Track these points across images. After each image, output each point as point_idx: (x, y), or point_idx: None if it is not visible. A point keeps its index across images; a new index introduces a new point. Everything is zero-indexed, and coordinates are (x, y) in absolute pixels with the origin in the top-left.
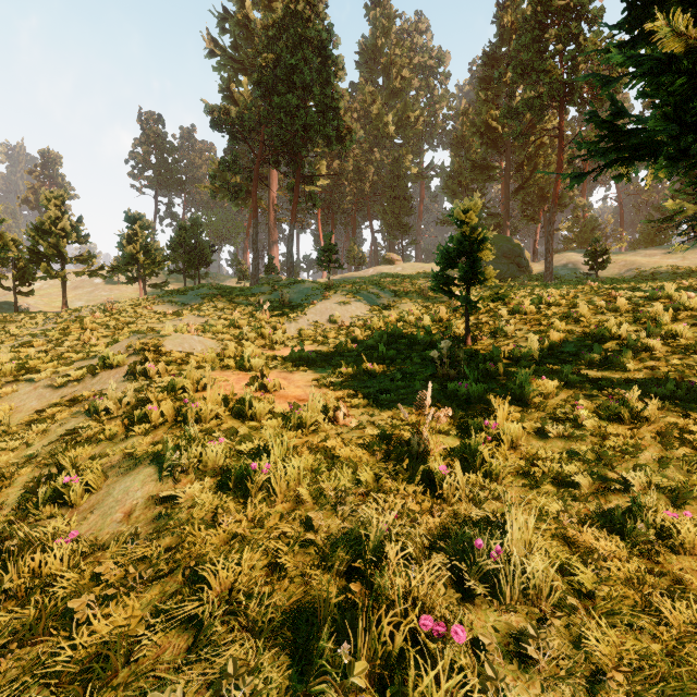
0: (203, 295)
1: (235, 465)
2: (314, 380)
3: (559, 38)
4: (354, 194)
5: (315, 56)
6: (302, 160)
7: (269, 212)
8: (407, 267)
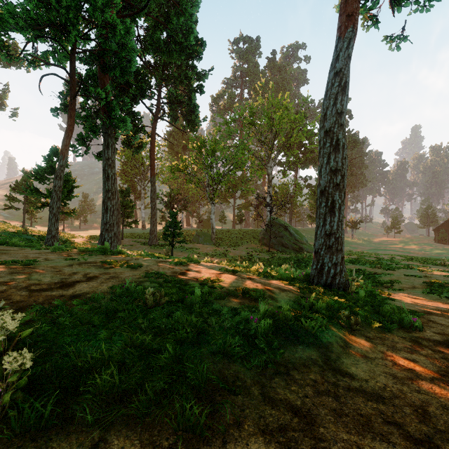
0: None
1: None
2: None
3: None
4: None
5: None
6: None
7: None
8: None
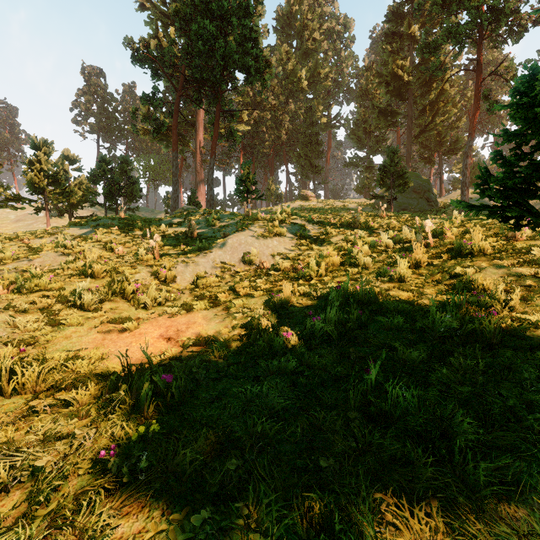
0: (100, 226)
1: None
2: None
3: None
4: (272, 140)
5: None
6: (222, 95)
7: (196, 154)
8: (321, 202)
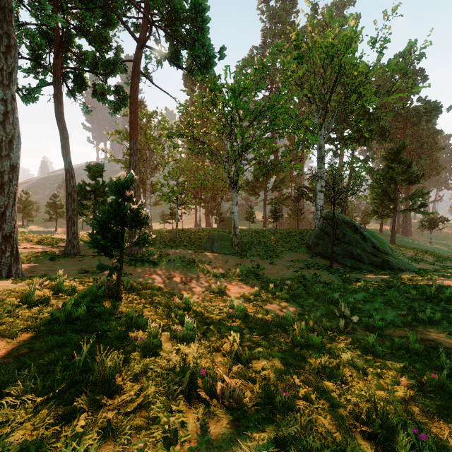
0: None
1: None
2: None
3: None
4: None
5: None
6: None
7: None
8: None
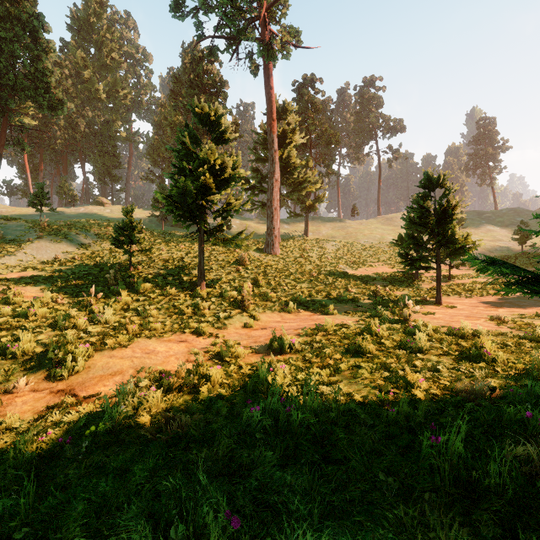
0: None
1: (22, 310)
2: (41, 289)
3: (208, 99)
4: (65, 138)
5: (25, 33)
6: (9, 111)
7: None
8: (115, 210)
